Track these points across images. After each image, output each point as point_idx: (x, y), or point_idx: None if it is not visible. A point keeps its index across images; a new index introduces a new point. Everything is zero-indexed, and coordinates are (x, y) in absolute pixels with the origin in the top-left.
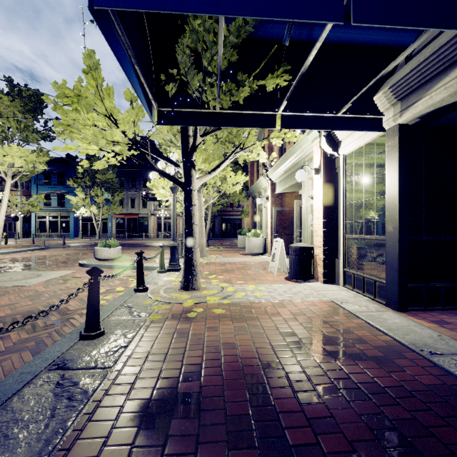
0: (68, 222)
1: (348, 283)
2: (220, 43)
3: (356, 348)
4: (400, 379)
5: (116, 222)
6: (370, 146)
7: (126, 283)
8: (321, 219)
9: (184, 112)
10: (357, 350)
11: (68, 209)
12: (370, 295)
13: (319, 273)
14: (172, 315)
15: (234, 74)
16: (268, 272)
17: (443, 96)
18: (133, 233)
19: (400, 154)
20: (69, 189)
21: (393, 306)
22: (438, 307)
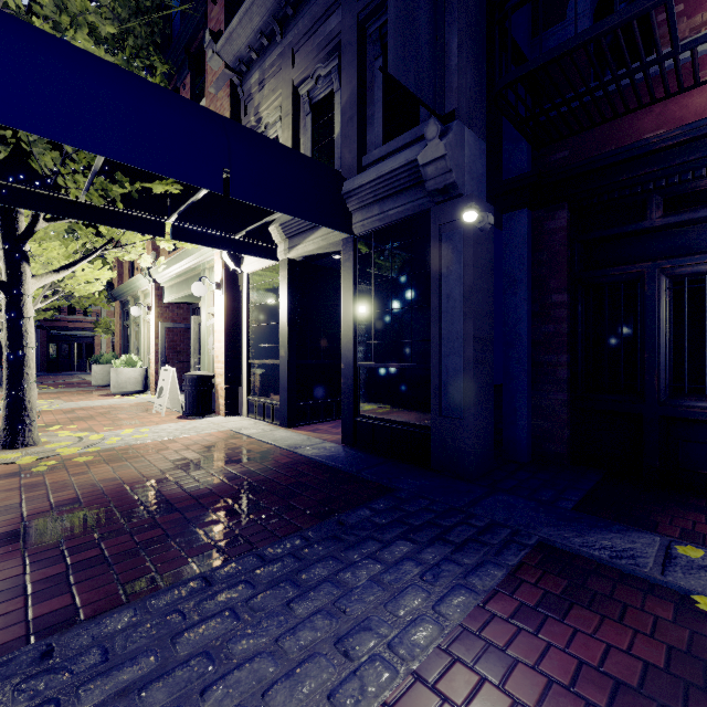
0: None
1: (251, 412)
2: (100, 158)
3: (243, 457)
4: (269, 465)
5: None
6: (270, 271)
7: None
8: (223, 342)
9: (23, 190)
10: (243, 458)
11: None
12: (270, 419)
13: (221, 406)
14: (2, 477)
15: (111, 172)
16: (152, 413)
17: (313, 248)
18: None
19: (289, 286)
20: None
21: (285, 425)
22: (319, 420)
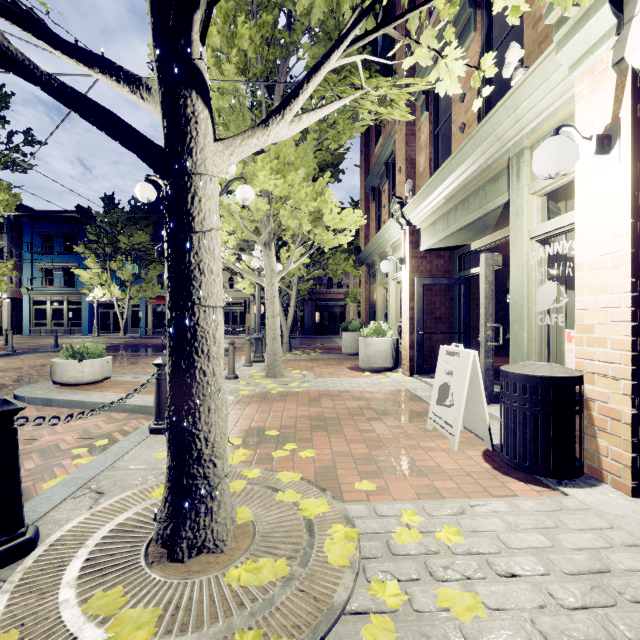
0: (80, 310)
1: None
2: None
3: None
4: None
5: (153, 310)
6: None
7: (48, 468)
8: (622, 291)
9: None
10: None
11: (79, 290)
12: None
13: (608, 459)
14: None
15: None
16: (425, 428)
17: None
18: None
19: None
20: (81, 260)
21: None
22: None
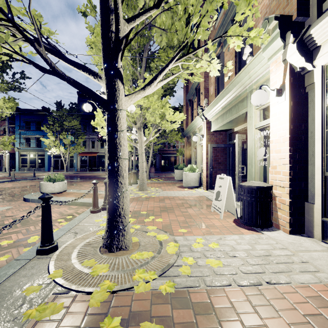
0: (44, 159)
1: None
2: None
3: None
4: None
5: (80, 159)
6: None
7: None
8: (286, 152)
9: None
10: None
11: (43, 149)
12: None
13: (281, 220)
14: None
15: None
16: (210, 211)
17: None
18: (93, 168)
19: None
20: (44, 134)
21: None
22: None
